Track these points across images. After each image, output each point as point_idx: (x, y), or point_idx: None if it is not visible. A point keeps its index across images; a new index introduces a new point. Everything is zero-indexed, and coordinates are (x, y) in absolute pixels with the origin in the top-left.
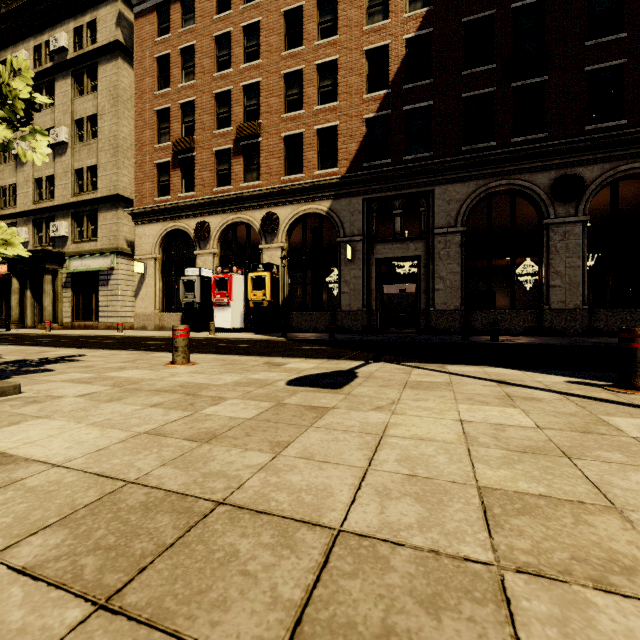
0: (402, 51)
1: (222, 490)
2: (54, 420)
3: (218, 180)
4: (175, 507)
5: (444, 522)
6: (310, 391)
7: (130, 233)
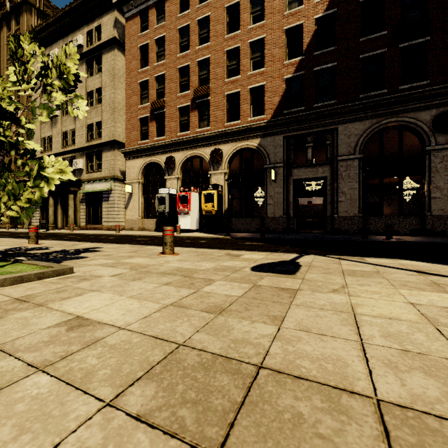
0: (313, 27)
1: (255, 355)
2: (104, 293)
3: (180, 127)
4: (226, 368)
5: None
6: (272, 276)
7: (122, 165)
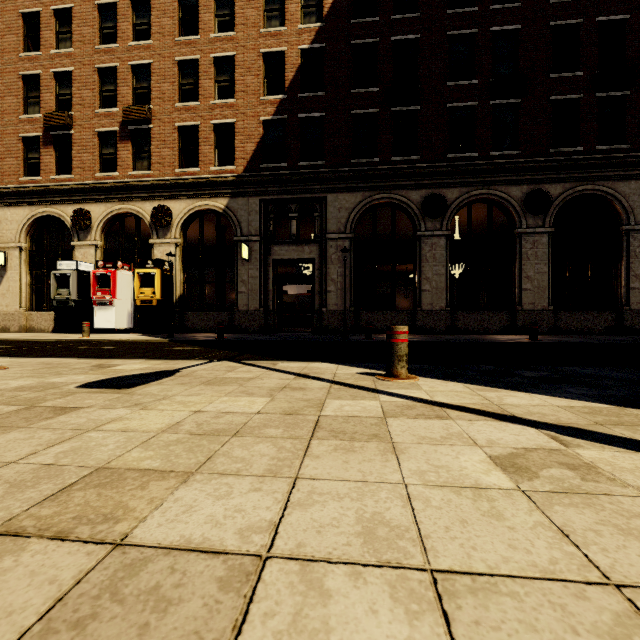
0: (297, 60)
1: None
2: None
3: (102, 164)
4: None
5: (2, 502)
6: (91, 392)
7: None
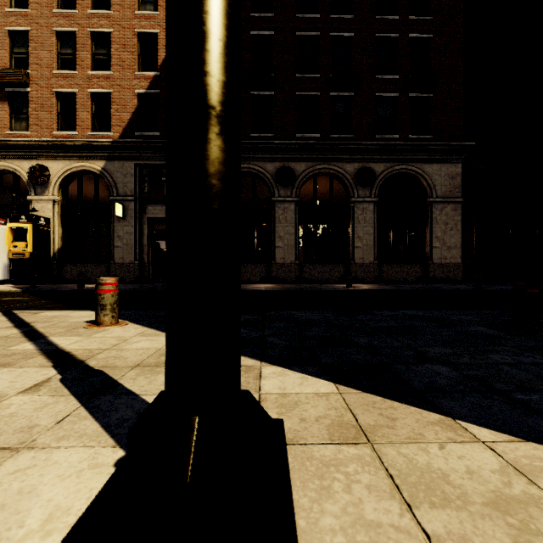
0: None
1: None
2: None
3: None
4: None
5: None
6: None
7: None
